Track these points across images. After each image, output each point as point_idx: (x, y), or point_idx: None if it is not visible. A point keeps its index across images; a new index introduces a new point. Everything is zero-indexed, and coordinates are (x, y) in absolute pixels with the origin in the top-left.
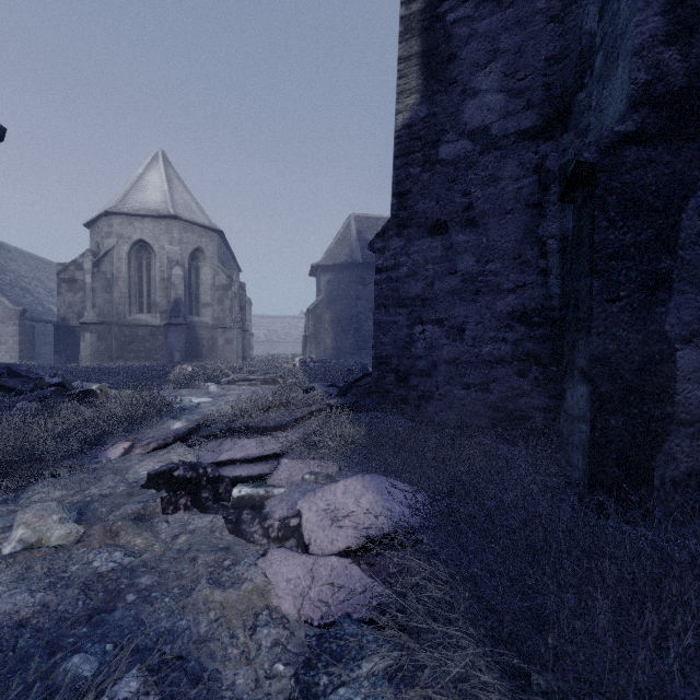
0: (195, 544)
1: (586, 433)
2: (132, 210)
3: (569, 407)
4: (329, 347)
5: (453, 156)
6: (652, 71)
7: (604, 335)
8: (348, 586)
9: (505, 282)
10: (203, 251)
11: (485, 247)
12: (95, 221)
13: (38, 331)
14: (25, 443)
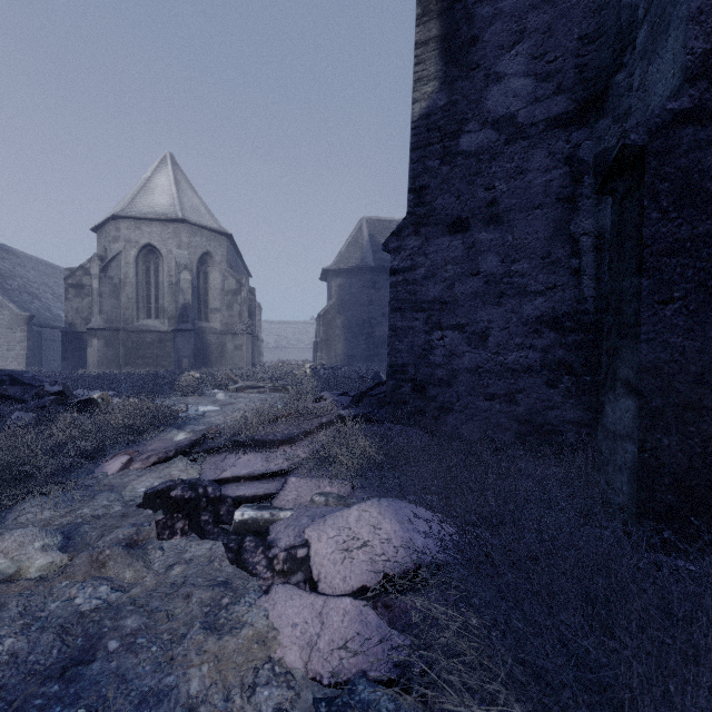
0: (191, 576)
1: (634, 454)
2: (140, 214)
3: (609, 422)
4: (341, 353)
5: (475, 148)
6: (711, 39)
7: (655, 342)
8: (363, 636)
9: (533, 284)
10: (212, 255)
11: (510, 246)
12: (103, 225)
13: (46, 337)
14: (14, 458)
